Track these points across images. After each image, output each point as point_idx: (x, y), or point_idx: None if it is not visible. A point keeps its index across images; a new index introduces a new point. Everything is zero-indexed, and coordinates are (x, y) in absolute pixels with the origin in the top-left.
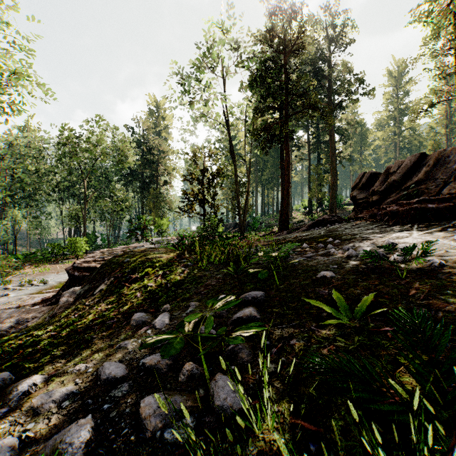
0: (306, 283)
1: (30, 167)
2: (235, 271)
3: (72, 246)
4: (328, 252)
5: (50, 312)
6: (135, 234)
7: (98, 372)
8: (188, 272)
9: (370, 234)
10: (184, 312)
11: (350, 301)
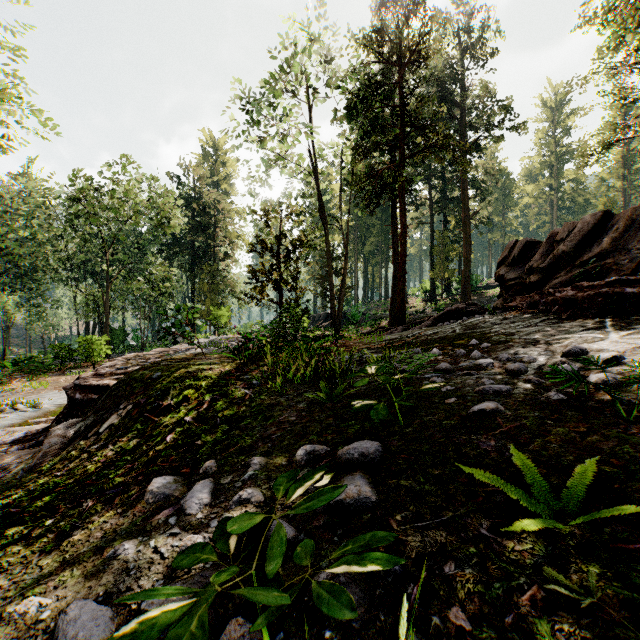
0: (450, 423)
1: (27, 232)
2: (328, 398)
3: (85, 348)
4: (476, 364)
5: (30, 461)
6: (171, 334)
7: (56, 626)
8: (252, 397)
9: (537, 334)
10: (240, 478)
11: (543, 469)
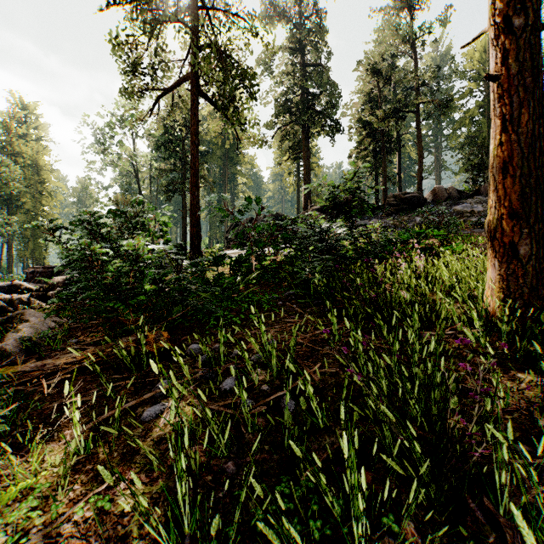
0: None
1: None
2: None
3: None
4: None
5: None
6: None
7: None
8: None
9: None
10: None
11: None
